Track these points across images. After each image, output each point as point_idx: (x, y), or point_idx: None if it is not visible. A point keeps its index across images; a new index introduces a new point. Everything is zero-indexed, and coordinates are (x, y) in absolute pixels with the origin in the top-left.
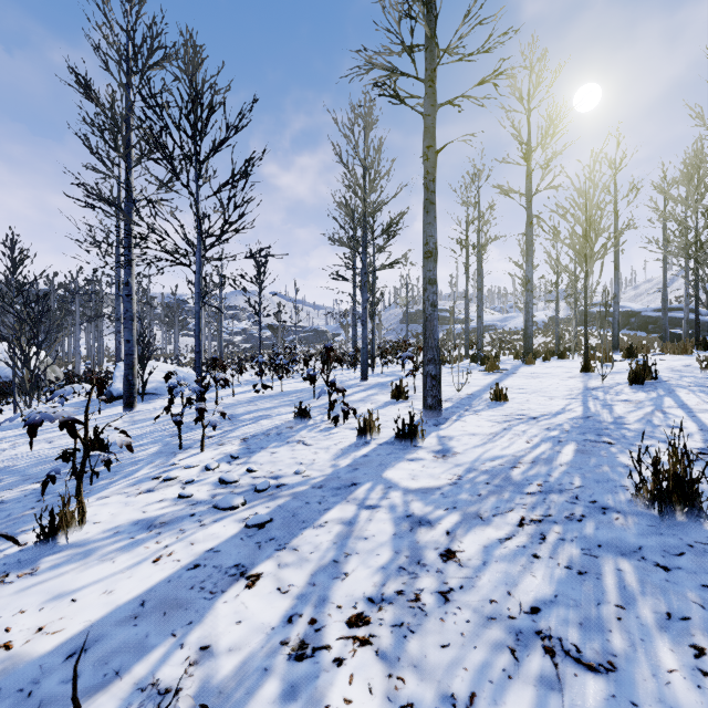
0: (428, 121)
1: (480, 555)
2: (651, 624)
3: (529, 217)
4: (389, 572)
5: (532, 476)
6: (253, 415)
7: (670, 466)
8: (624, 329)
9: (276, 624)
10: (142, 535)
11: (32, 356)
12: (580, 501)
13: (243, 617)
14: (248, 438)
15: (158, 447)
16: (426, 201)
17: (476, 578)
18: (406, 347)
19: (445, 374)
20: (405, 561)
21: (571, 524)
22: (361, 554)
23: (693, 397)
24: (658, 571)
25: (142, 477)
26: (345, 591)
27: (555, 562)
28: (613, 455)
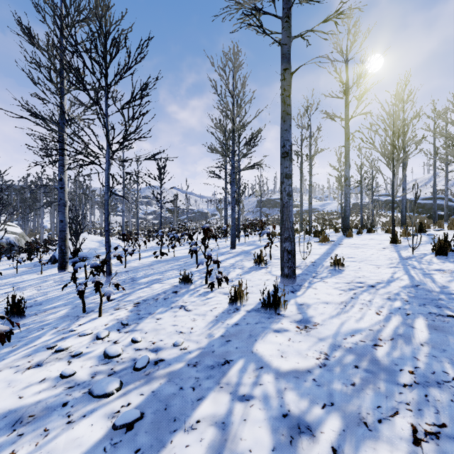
0: (285, 48)
1: None
2: None
3: (347, 134)
4: None
5: (399, 358)
6: (149, 278)
7: None
8: None
9: None
10: (1, 439)
11: None
12: None
13: None
14: (140, 303)
15: (67, 310)
16: (283, 113)
17: None
18: (262, 225)
19: None
20: None
21: None
22: None
23: None
24: None
25: (40, 345)
26: None
27: None
28: None
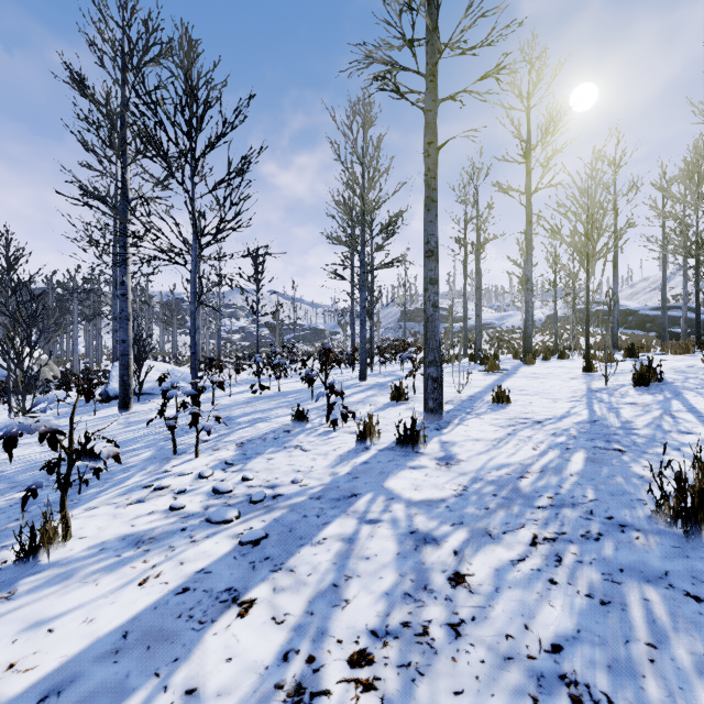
0: (429, 116)
1: (492, 580)
2: (688, 668)
3: (528, 215)
4: (394, 599)
5: (542, 487)
6: (250, 417)
7: (696, 482)
8: (621, 327)
9: (270, 662)
10: (129, 553)
11: (25, 357)
12: (595, 517)
13: (234, 653)
14: (244, 443)
15: (152, 452)
16: (427, 199)
17: (488, 607)
18: (405, 347)
19: (444, 374)
20: (410, 586)
21: (588, 544)
22: (362, 577)
23: (701, 400)
24: (689, 602)
25: (133, 485)
26: (346, 622)
27: (575, 589)
28: (626, 464)
